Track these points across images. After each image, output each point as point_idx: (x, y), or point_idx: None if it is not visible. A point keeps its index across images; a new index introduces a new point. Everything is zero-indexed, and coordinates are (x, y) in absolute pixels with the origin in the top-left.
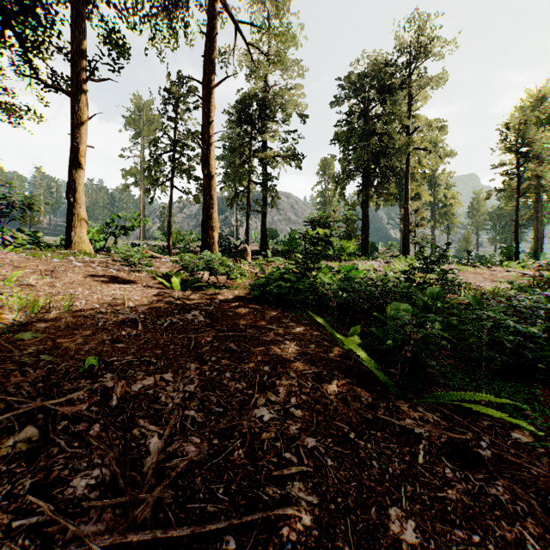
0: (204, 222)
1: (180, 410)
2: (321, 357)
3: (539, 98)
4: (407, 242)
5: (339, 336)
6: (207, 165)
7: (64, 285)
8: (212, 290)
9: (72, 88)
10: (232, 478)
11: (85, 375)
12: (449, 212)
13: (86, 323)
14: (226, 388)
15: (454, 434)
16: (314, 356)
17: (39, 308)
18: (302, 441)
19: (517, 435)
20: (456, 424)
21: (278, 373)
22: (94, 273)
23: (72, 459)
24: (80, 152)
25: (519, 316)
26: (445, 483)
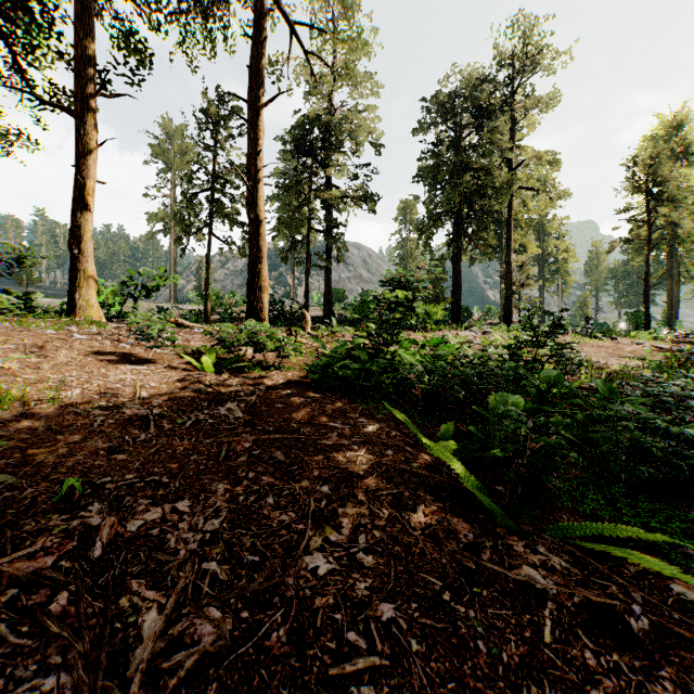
0: (251, 280)
1: (196, 561)
2: (402, 469)
3: (674, 125)
4: (510, 307)
5: (427, 441)
6: (254, 207)
7: (54, 367)
8: (257, 372)
9: (77, 105)
10: (266, 681)
11: (60, 506)
12: (561, 269)
13: (76, 423)
14: (266, 521)
15: (595, 596)
16: (391, 467)
17: (12, 402)
18: (375, 609)
19: (679, 588)
20: (593, 572)
21: (342, 496)
22: (100, 350)
23: (15, 657)
24: (87, 189)
25: (663, 408)
26: (586, 676)
